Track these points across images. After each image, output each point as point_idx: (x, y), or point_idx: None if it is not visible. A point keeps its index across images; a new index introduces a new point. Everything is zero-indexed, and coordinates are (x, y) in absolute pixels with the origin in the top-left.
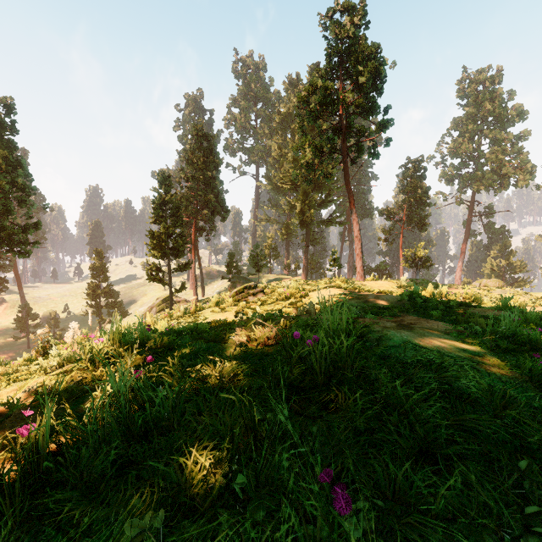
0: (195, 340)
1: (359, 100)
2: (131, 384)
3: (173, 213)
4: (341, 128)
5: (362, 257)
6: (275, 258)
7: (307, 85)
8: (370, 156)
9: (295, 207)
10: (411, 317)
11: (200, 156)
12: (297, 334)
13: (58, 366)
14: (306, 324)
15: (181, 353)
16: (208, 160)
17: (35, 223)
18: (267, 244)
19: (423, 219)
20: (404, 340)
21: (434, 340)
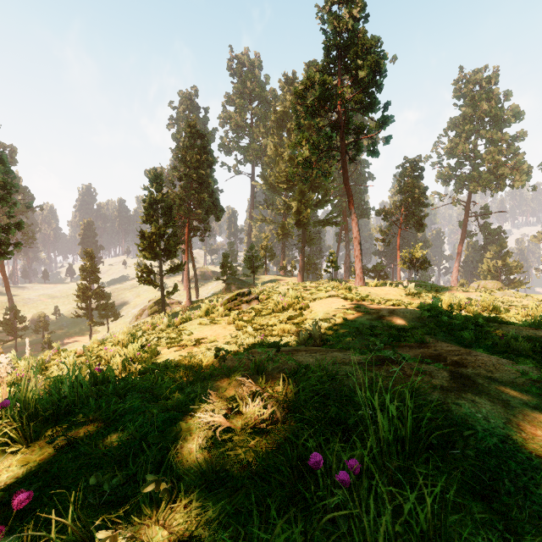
0: (149, 402)
1: (358, 95)
2: None
3: (164, 213)
4: (340, 124)
5: (361, 258)
6: (271, 259)
7: (305, 78)
8: (369, 154)
9: (292, 206)
10: (445, 345)
11: (193, 154)
12: (318, 460)
13: None
14: (319, 381)
15: (118, 438)
16: (202, 158)
17: (17, 223)
18: (262, 244)
19: (420, 220)
20: (497, 431)
21: (531, 418)
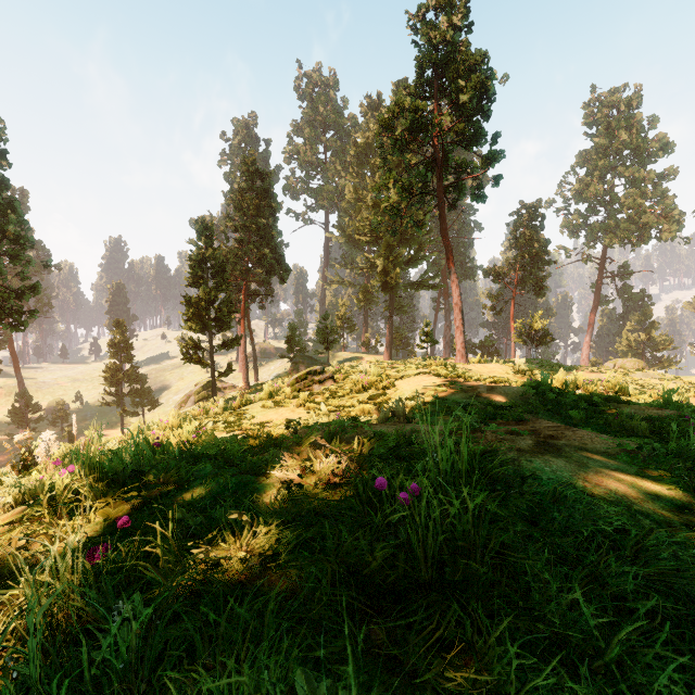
0: (219, 468)
1: (460, 125)
2: (75, 583)
3: (216, 273)
4: (436, 161)
5: (463, 330)
6: (350, 332)
7: (392, 104)
8: (474, 198)
9: (376, 265)
10: (545, 422)
11: (252, 198)
12: (382, 482)
13: (13, 503)
14: (395, 445)
15: (193, 496)
16: (263, 204)
17: (33, 286)
18: (339, 313)
19: (540, 281)
20: (560, 479)
21: (603, 475)
